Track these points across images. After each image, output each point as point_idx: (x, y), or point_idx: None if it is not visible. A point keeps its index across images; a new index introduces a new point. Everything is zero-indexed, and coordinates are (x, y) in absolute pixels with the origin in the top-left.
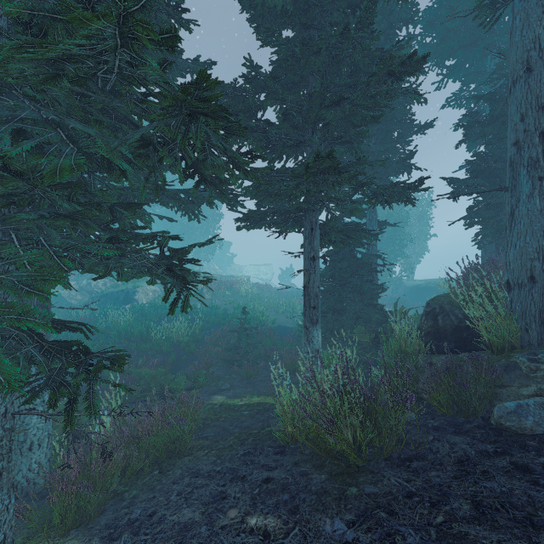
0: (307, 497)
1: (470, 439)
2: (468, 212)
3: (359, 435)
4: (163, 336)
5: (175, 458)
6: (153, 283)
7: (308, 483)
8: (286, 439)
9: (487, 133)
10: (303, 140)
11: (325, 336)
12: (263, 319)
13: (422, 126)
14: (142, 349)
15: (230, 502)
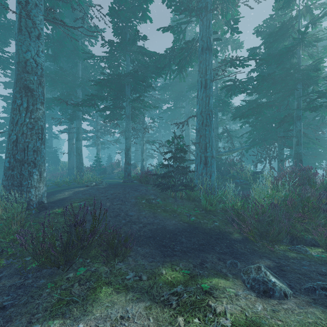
0: None
1: None
2: None
3: None
4: None
5: None
6: None
7: None
8: None
9: None
10: None
11: None
12: None
13: None
14: None
15: None
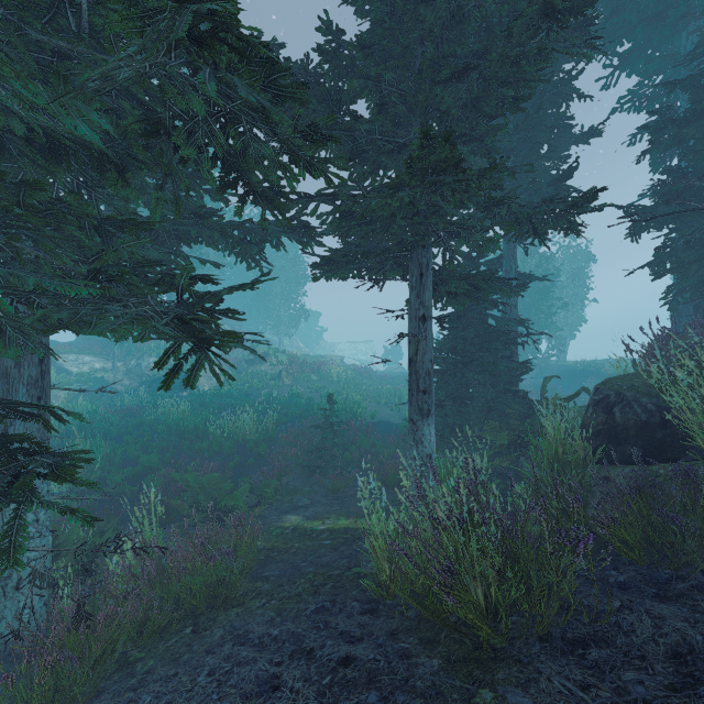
0: (407, 702)
1: (688, 611)
2: (656, 256)
3: (494, 593)
4: (225, 432)
5: (219, 609)
6: (144, 339)
7: (411, 673)
8: (379, 591)
9: (686, 138)
10: (407, 141)
11: (442, 435)
12: (358, 411)
13: (586, 132)
14: (196, 449)
15: (284, 698)
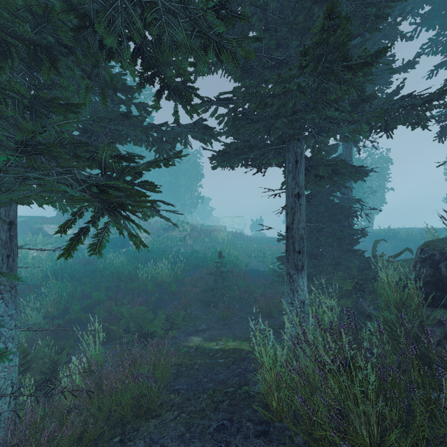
0: None
1: None
2: None
3: (376, 430)
4: (149, 276)
5: (141, 419)
6: (54, 203)
7: None
8: (269, 416)
9: None
10: (286, 57)
11: None
12: (237, 262)
13: (405, 63)
14: (130, 288)
15: None
